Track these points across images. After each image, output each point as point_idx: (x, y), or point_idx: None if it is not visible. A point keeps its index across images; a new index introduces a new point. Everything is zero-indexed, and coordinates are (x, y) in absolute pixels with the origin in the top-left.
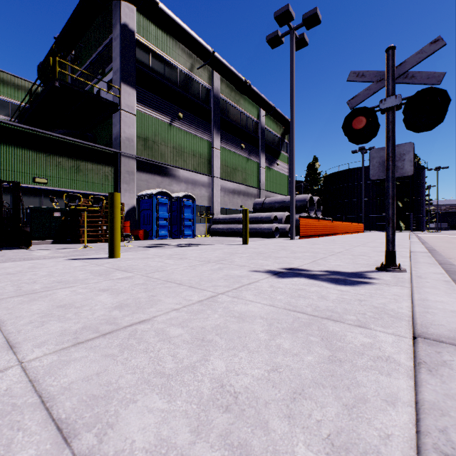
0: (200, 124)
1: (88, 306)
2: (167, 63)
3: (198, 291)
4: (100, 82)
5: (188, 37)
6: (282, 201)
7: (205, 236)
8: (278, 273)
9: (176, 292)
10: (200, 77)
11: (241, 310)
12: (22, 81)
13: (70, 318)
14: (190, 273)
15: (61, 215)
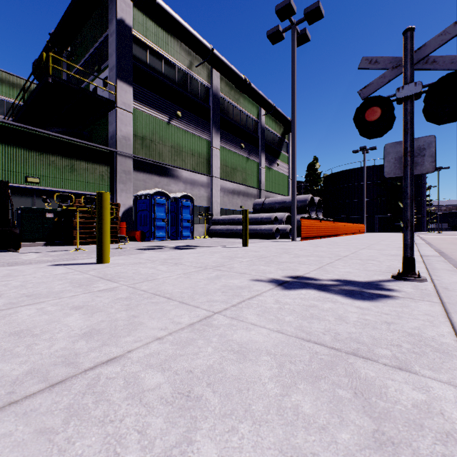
0: (199, 123)
1: (49, 333)
2: (165, 60)
3: (190, 309)
4: (96, 79)
5: (186, 33)
6: (282, 202)
7: (204, 238)
8: (283, 283)
9: (163, 310)
10: (199, 75)
11: (241, 339)
12: (17, 79)
13: (18, 355)
14: (183, 283)
15: (54, 216)
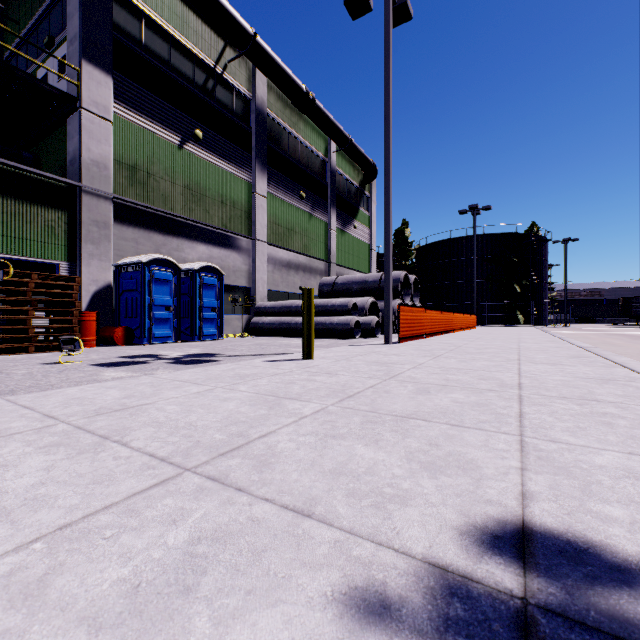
0: (234, 153)
1: None
2: (174, 43)
3: None
4: (46, 61)
5: None
6: (363, 281)
7: (241, 336)
8: None
9: None
10: (234, 76)
11: None
12: None
13: None
14: None
15: None
